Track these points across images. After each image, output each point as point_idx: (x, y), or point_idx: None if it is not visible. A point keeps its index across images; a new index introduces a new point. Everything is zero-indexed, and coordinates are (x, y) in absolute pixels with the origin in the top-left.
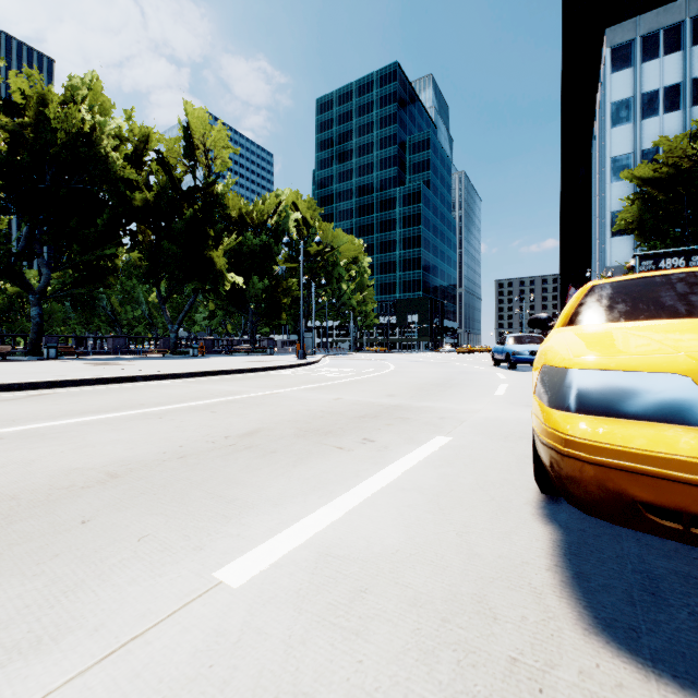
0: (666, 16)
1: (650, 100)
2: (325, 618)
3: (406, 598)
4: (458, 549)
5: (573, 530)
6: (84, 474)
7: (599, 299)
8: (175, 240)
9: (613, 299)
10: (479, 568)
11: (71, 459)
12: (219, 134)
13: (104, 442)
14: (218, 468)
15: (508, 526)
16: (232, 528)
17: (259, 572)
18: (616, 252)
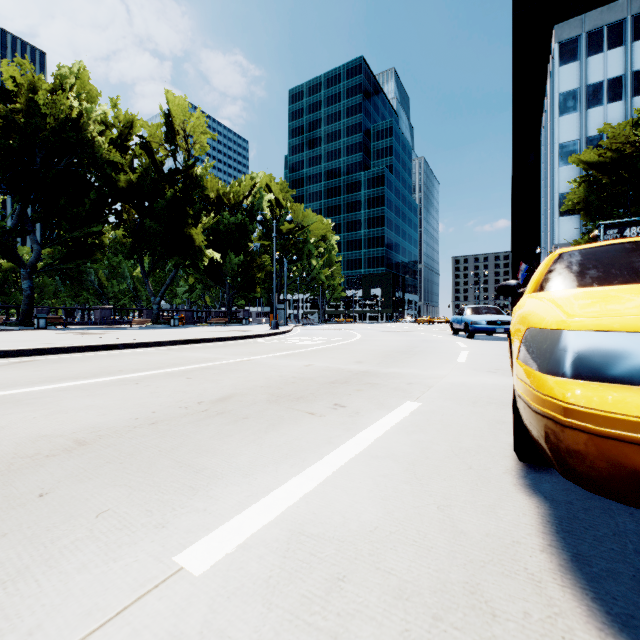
0: (610, 14)
1: (595, 91)
2: (298, 616)
3: (389, 588)
4: (441, 525)
5: (560, 503)
6: (51, 442)
7: (569, 265)
8: (157, 218)
9: (583, 265)
10: (467, 549)
11: (41, 426)
12: (198, 121)
13: (77, 408)
14: (189, 435)
15: (491, 498)
16: (199, 501)
17: (224, 555)
18: (564, 231)
